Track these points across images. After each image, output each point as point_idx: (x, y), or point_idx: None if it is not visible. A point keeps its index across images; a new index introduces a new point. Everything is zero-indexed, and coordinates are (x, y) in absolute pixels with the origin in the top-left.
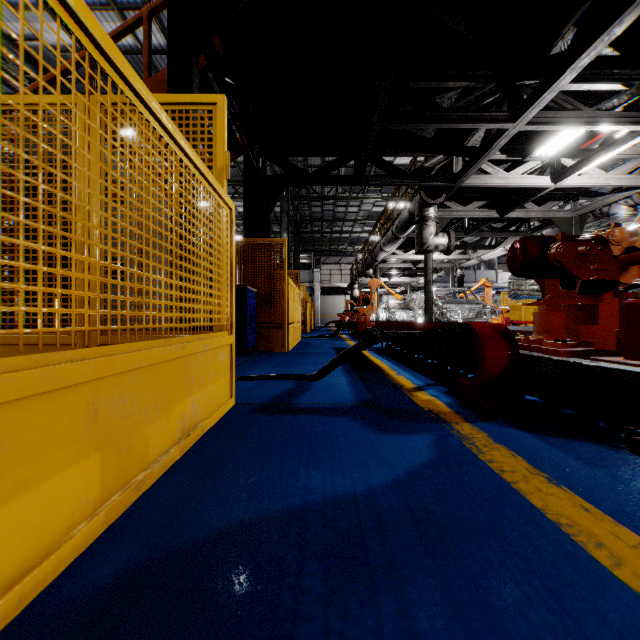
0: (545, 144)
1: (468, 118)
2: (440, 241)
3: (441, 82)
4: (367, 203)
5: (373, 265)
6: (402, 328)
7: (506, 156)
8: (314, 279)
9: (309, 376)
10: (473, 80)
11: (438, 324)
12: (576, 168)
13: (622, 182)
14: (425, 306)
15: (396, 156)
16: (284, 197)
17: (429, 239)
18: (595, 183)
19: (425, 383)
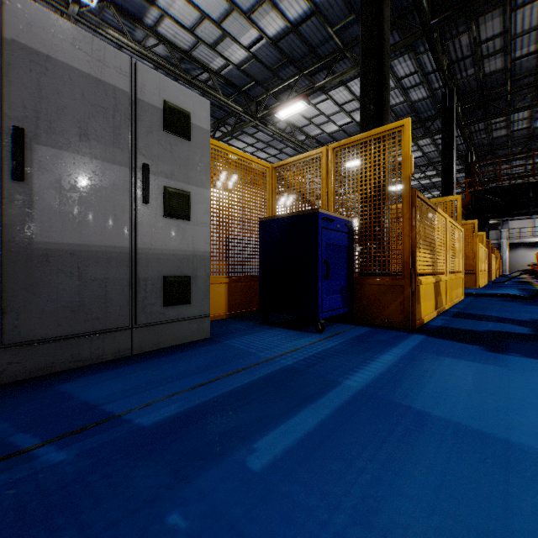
0: None
1: None
2: None
3: None
4: None
5: None
6: None
7: None
8: (501, 237)
9: (503, 282)
10: None
11: None
12: None
13: None
14: None
15: None
16: None
17: None
18: None
19: None
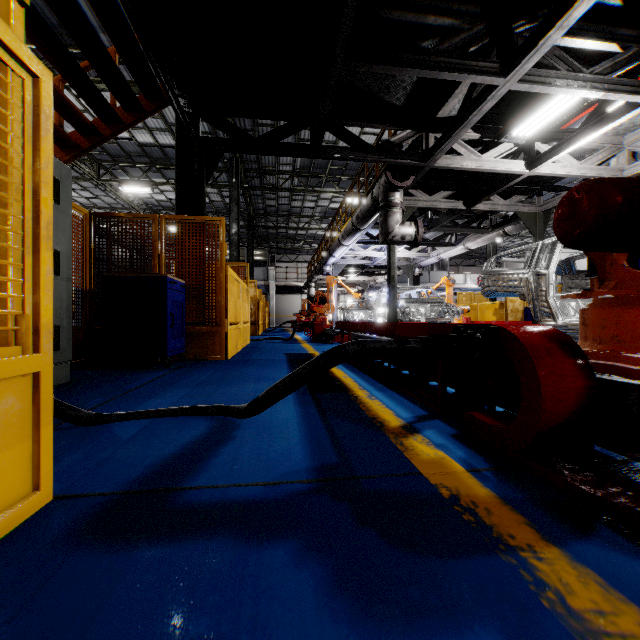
0: (524, 122)
1: (452, 66)
2: (407, 231)
3: (420, 16)
4: (324, 198)
5: (331, 261)
6: (371, 330)
7: (480, 136)
8: (269, 277)
9: (237, 410)
10: (458, 18)
11: (432, 326)
12: (554, 152)
13: (594, 173)
14: (389, 304)
15: (359, 126)
16: (233, 184)
17: (395, 228)
18: (569, 172)
19: (414, 415)
